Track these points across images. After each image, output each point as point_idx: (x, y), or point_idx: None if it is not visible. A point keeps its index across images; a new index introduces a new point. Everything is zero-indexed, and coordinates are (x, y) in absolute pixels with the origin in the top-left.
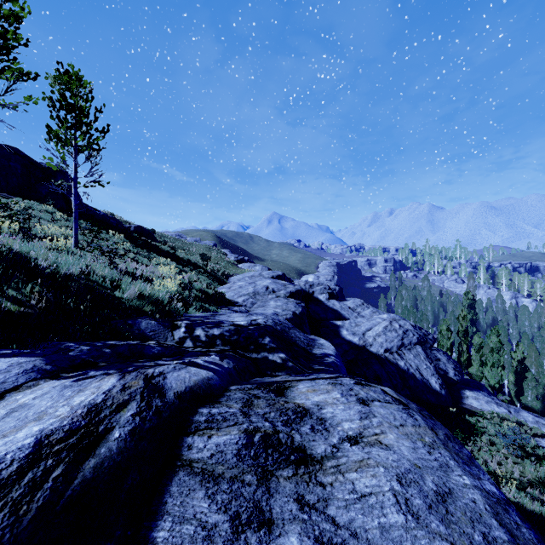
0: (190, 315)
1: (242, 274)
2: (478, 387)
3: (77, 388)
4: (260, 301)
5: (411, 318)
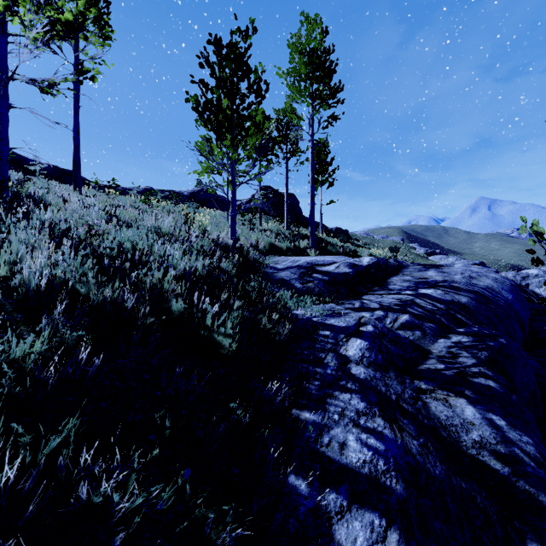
0: None
1: None
2: None
3: None
4: None
5: None
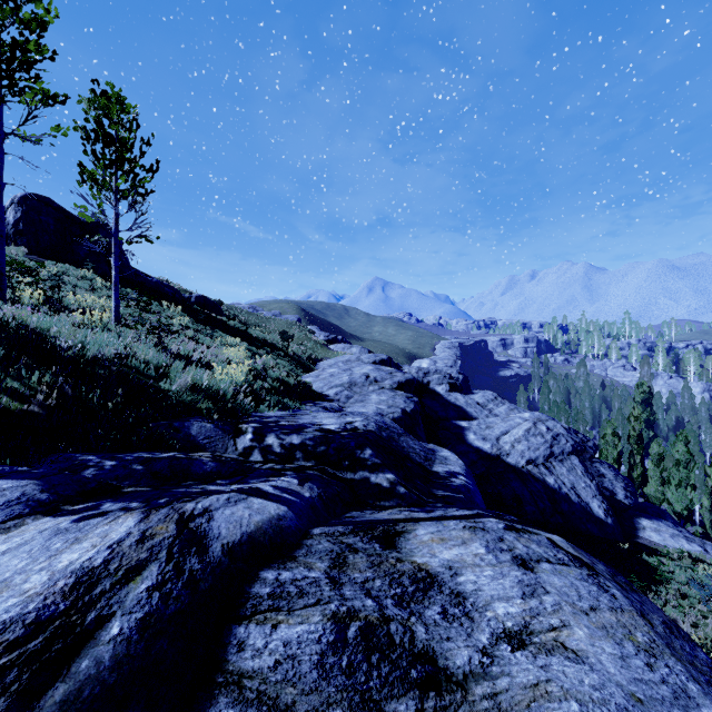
0: (261, 415)
1: (334, 358)
2: (658, 514)
3: (74, 536)
4: (357, 395)
5: (562, 418)
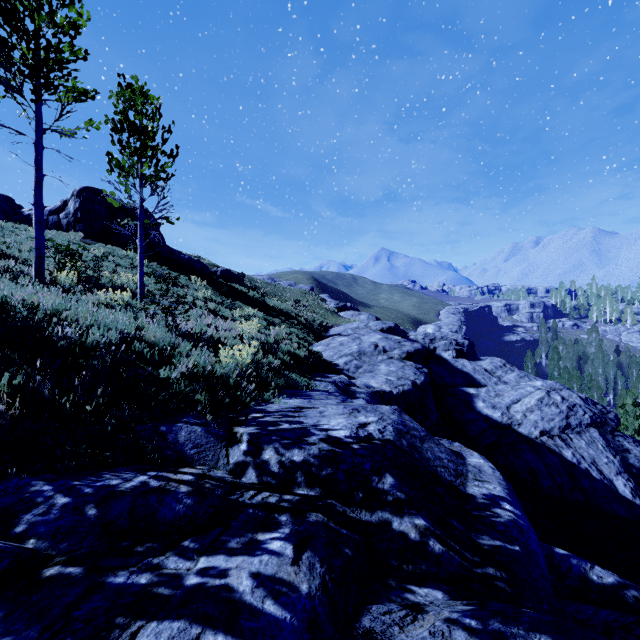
0: (263, 408)
1: (343, 325)
2: None
3: None
4: (366, 364)
5: (574, 385)
